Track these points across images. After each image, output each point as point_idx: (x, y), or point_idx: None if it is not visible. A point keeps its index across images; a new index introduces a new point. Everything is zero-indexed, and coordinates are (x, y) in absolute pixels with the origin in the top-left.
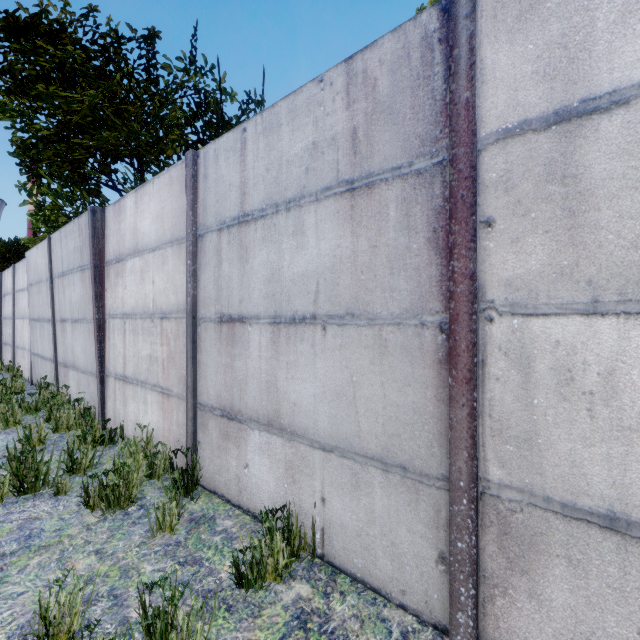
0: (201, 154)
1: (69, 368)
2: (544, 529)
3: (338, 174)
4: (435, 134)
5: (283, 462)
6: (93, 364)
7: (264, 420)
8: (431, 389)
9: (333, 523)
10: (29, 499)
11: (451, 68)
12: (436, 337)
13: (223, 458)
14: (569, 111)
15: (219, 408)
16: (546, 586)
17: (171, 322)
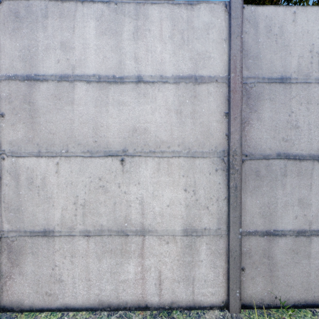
0: None
1: None
2: (24, 244)
3: None
4: None
5: None
6: None
7: None
8: None
9: None
10: None
11: None
12: None
13: None
14: (31, 77)
15: None
16: (25, 267)
17: None
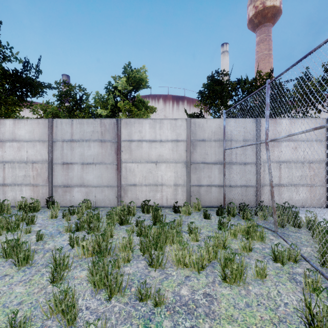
0: (55, 120)
1: None
2: (128, 188)
3: (98, 138)
4: (115, 137)
5: (85, 192)
6: None
7: (79, 185)
8: (115, 173)
9: (97, 199)
10: None
11: (118, 129)
12: (116, 166)
13: (64, 197)
14: (130, 140)
15: (63, 185)
16: (128, 194)
17: (39, 164)
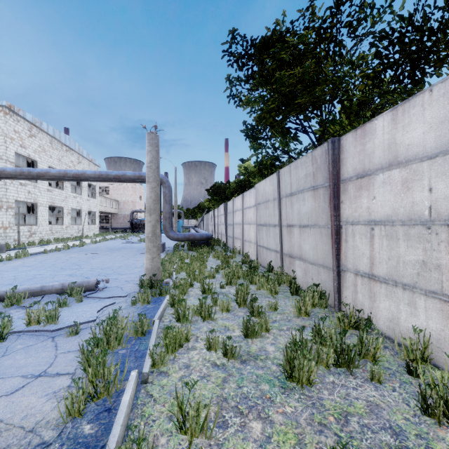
0: None
1: (295, 258)
2: None
3: None
4: None
5: None
6: (325, 259)
7: None
8: None
9: None
10: (347, 374)
11: None
12: None
13: None
14: None
15: None
16: None
17: None
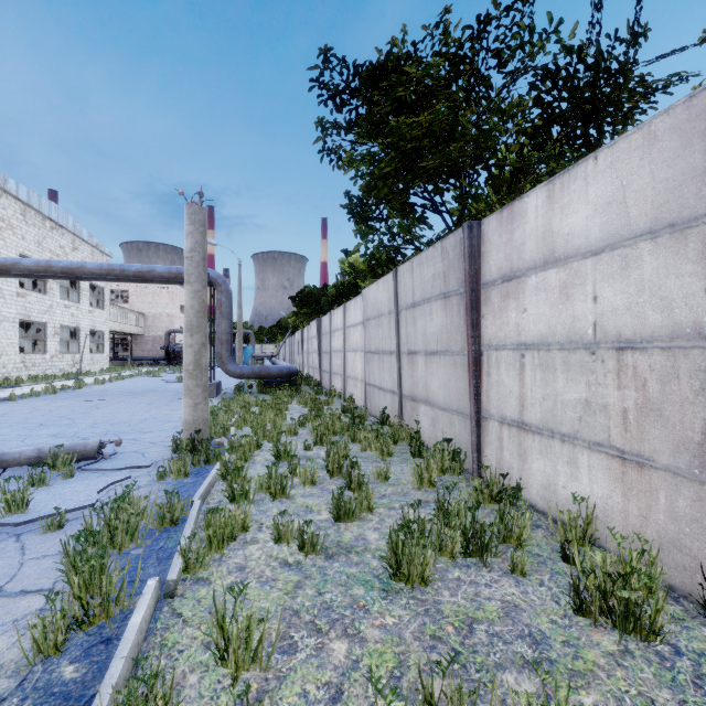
0: None
1: (419, 402)
2: None
3: None
4: None
5: None
6: (461, 402)
7: None
8: None
9: None
10: (479, 566)
11: None
12: None
13: None
14: None
15: None
16: None
17: (650, 354)
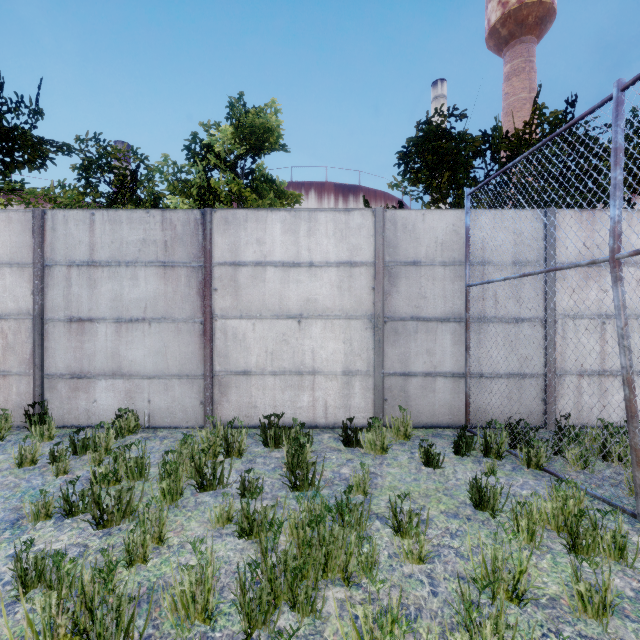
0: (49, 213)
1: None
2: (231, 380)
3: (158, 257)
4: (199, 255)
5: (124, 391)
6: None
7: (110, 373)
8: (198, 345)
9: (155, 409)
10: None
11: (205, 236)
12: (200, 326)
13: (73, 403)
14: (236, 263)
15: (69, 374)
16: (231, 397)
17: (10, 322)
